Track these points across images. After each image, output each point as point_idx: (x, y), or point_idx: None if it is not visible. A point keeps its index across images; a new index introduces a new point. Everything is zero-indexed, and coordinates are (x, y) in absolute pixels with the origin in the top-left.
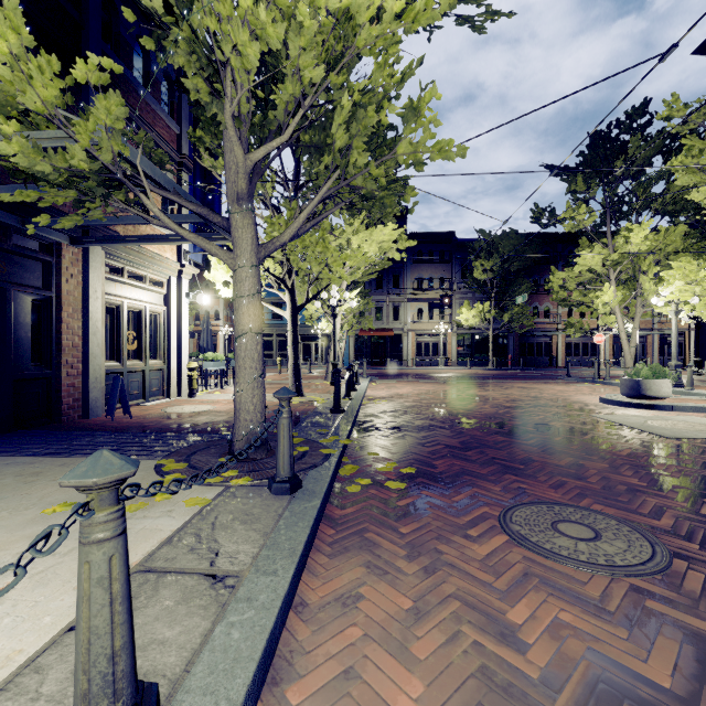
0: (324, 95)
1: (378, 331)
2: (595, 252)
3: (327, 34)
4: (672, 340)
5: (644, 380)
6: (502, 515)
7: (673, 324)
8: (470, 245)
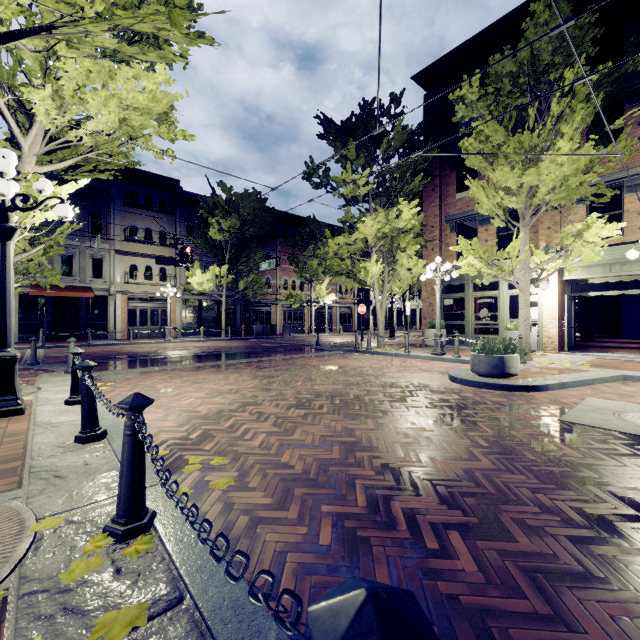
0: None
1: (68, 290)
2: (377, 220)
3: None
4: (437, 312)
5: (509, 356)
6: None
7: (438, 298)
8: (203, 198)
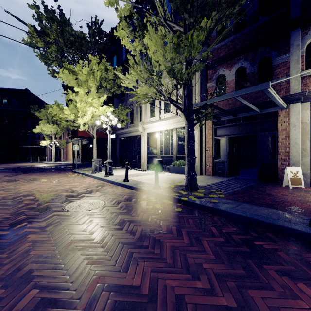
0: (149, 88)
1: None
2: None
3: (159, 54)
4: None
5: None
6: (106, 202)
7: None
8: None
